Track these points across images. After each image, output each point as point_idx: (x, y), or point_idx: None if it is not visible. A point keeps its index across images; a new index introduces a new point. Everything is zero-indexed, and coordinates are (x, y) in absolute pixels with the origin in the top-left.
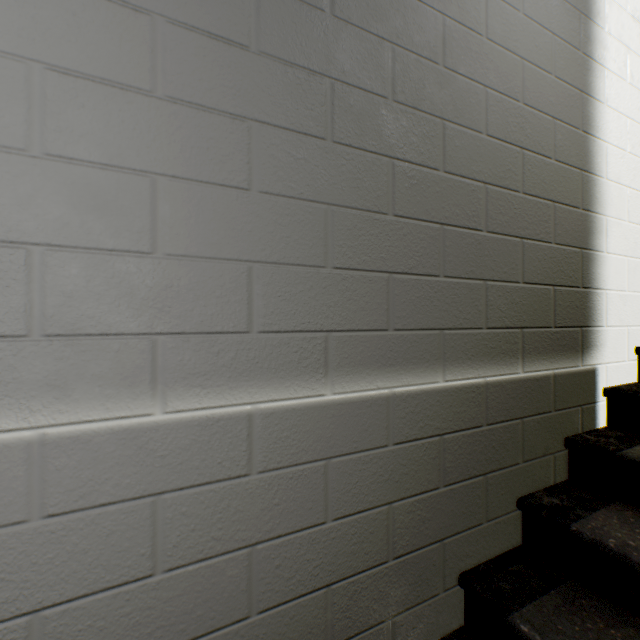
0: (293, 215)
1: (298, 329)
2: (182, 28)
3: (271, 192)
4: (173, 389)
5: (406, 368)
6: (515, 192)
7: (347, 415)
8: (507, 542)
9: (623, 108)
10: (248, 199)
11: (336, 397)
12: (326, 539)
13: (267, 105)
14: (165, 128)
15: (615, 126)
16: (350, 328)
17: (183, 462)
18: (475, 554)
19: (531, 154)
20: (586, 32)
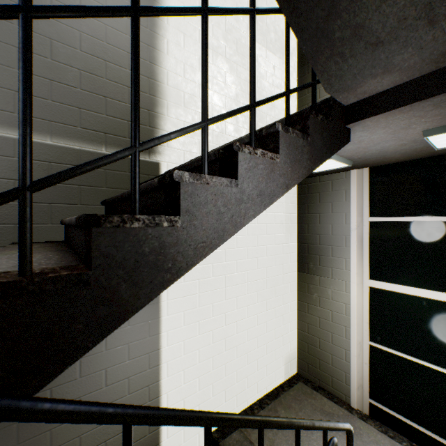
0: None
1: None
2: None
3: None
4: None
5: None
6: (101, 78)
7: None
8: None
9: (181, 58)
10: None
11: None
12: None
13: None
14: None
15: (175, 65)
16: None
17: None
18: (73, 215)
19: (112, 65)
20: (153, 22)
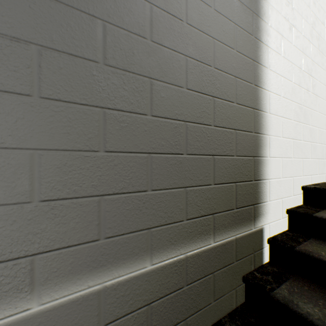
0: None
1: None
2: None
3: None
4: None
5: (117, 264)
6: (208, 125)
7: (56, 317)
8: None
9: (279, 71)
10: None
11: (44, 306)
12: None
13: None
14: None
15: (275, 81)
16: (60, 246)
17: None
18: None
19: (220, 100)
20: (257, 24)
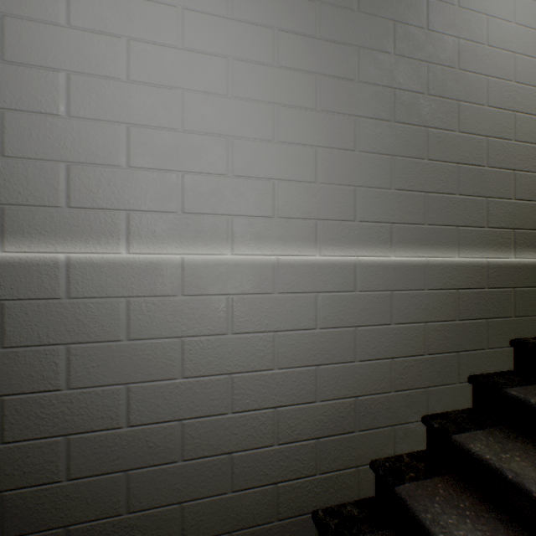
0: (374, 162)
1: (377, 221)
2: (326, 78)
3: (364, 151)
4: (323, 245)
5: (435, 247)
6: (508, 140)
7: (402, 269)
8: (502, 366)
9: None
10: (354, 155)
11: (396, 259)
12: (391, 333)
13: (362, 108)
14: (320, 125)
15: None
16: (403, 222)
17: (327, 280)
18: (479, 367)
19: (521, 114)
20: None
